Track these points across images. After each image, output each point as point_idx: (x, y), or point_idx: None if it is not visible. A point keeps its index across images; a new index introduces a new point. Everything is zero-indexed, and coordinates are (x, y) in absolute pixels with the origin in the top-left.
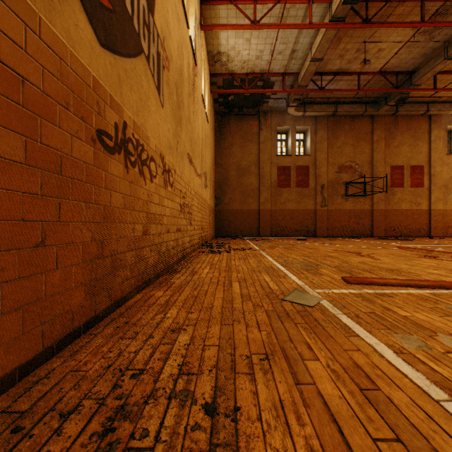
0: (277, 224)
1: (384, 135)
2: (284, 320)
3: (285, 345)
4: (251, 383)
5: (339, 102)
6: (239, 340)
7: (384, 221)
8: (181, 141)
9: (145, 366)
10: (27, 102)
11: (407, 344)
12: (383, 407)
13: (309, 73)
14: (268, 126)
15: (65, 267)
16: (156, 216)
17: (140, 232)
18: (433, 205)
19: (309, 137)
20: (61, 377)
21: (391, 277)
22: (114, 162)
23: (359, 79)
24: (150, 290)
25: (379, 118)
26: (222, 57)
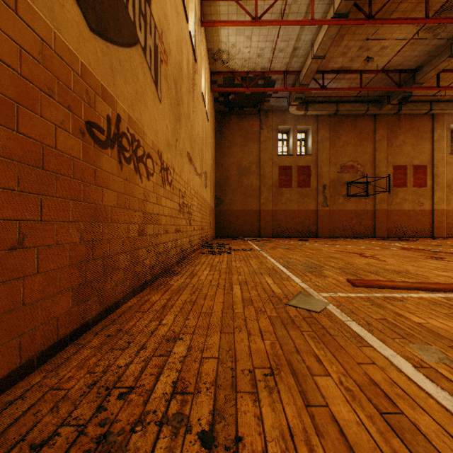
0: (278, 224)
1: (386, 134)
2: (289, 327)
3: (292, 357)
4: (255, 404)
5: (341, 100)
6: (241, 351)
7: (386, 221)
8: (180, 139)
9: (135, 383)
10: (0, 85)
11: (426, 356)
12: (409, 437)
13: (311, 71)
14: (269, 126)
15: (48, 271)
16: (153, 216)
17: (135, 233)
18: (436, 205)
19: (311, 136)
20: (38, 397)
21: (399, 279)
22: (106, 157)
23: (362, 77)
24: (146, 294)
25: (381, 117)
26: (223, 55)
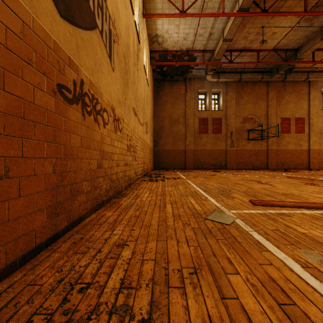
0: (198, 160)
1: (276, 95)
2: (207, 236)
3: (210, 260)
4: (183, 297)
5: (243, 71)
6: (172, 254)
7: (276, 158)
8: (128, 98)
9: (92, 279)
10: None
11: (310, 258)
12: None
13: (222, 50)
14: (192, 89)
15: (27, 195)
16: (108, 154)
17: (95, 166)
18: (311, 146)
19: (222, 97)
20: (18, 291)
21: (287, 200)
22: (73, 110)
23: (258, 54)
24: (103, 211)
25: (272, 83)
26: (159, 38)
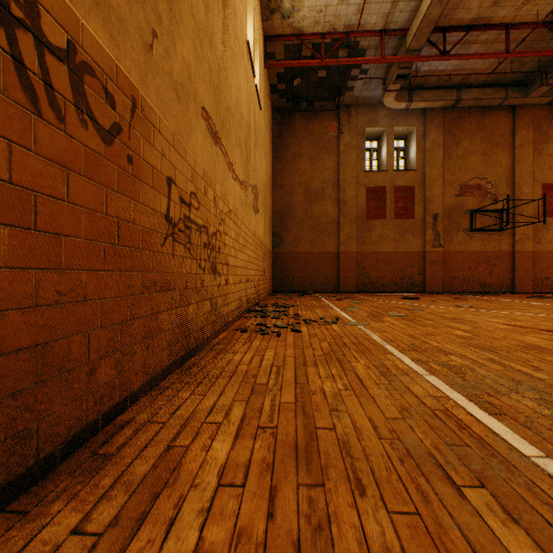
0: (365, 273)
1: (532, 137)
2: None
3: None
4: None
5: (463, 85)
6: None
7: (532, 269)
8: (172, 48)
9: None
10: None
11: None
12: None
13: (428, 21)
14: (351, 128)
15: None
16: None
17: None
18: None
19: (415, 142)
20: None
21: None
22: None
23: (509, 35)
24: None
25: (524, 111)
26: (284, 1)
